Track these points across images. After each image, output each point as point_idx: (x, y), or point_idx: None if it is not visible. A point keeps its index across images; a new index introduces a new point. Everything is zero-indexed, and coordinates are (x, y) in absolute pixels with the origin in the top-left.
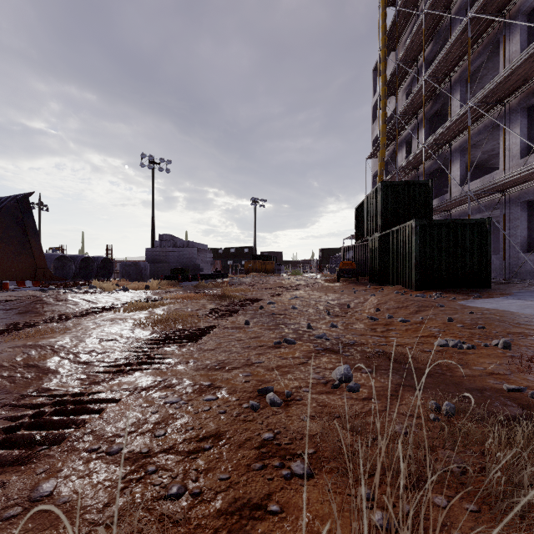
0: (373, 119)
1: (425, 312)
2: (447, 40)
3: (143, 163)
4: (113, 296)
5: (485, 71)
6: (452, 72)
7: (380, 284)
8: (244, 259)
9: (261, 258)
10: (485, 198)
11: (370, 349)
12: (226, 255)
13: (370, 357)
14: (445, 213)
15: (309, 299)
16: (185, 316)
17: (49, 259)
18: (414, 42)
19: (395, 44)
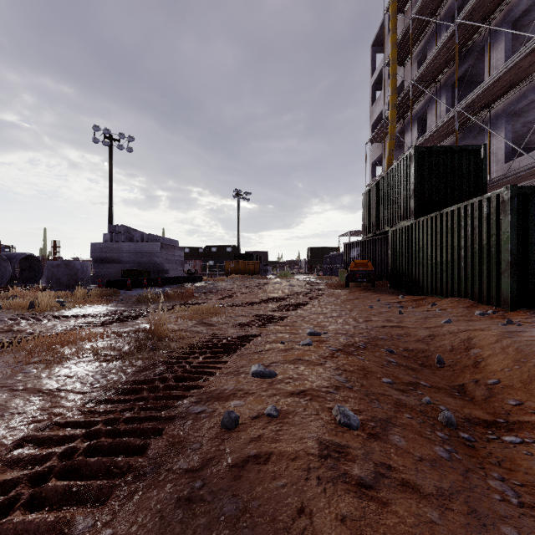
0: (372, 101)
1: None
2: None
3: (97, 138)
4: None
5: None
6: (493, 14)
7: (411, 292)
8: (227, 258)
9: (245, 257)
10: None
11: None
12: (207, 255)
13: None
14: None
15: (346, 344)
16: None
17: None
18: None
19: (404, 4)
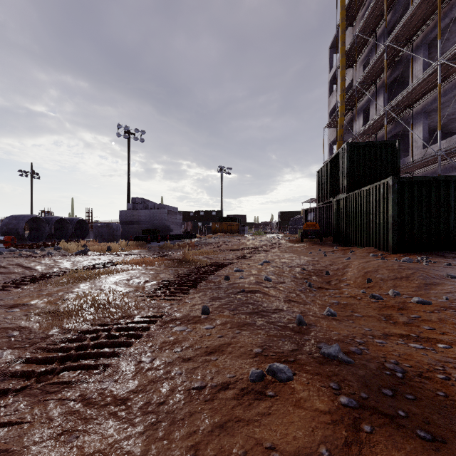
0: (329, 93)
1: (439, 287)
2: (406, 9)
3: (119, 133)
4: (63, 260)
5: (447, 34)
6: (414, 36)
7: (345, 245)
8: (212, 220)
9: (227, 220)
10: (453, 159)
11: None
12: (196, 218)
13: None
14: (406, 175)
15: (281, 265)
16: (123, 295)
17: (22, 220)
18: (373, 12)
19: (353, 19)
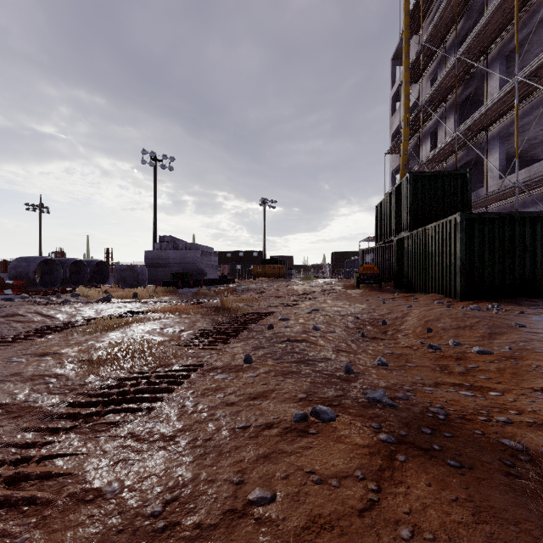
0: (391, 112)
1: (504, 336)
2: (481, 15)
3: (145, 160)
4: (86, 308)
5: (528, 46)
6: (489, 48)
7: (408, 291)
8: (253, 263)
9: (271, 262)
10: (533, 191)
11: (491, 438)
12: (234, 259)
13: (514, 476)
14: (480, 210)
15: (331, 313)
16: (158, 344)
17: (33, 262)
18: (442, 19)
19: (419, 26)
